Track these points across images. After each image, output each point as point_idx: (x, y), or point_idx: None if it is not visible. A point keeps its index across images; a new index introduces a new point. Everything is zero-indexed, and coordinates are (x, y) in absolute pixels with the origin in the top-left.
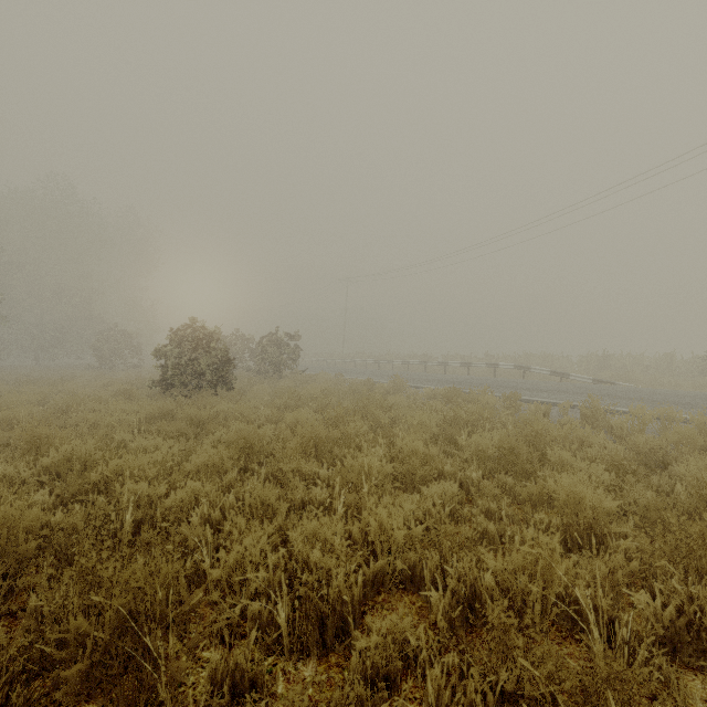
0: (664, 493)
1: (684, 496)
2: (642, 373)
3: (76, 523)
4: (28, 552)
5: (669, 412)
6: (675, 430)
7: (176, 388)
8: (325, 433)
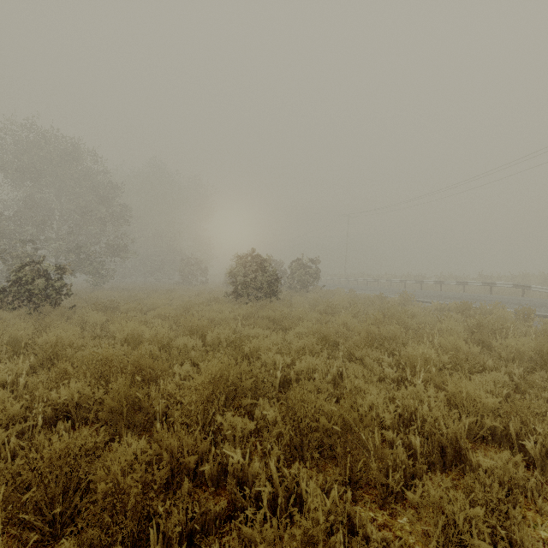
0: None
1: None
2: None
3: (256, 373)
4: (247, 385)
5: None
6: None
7: (243, 297)
8: (376, 332)
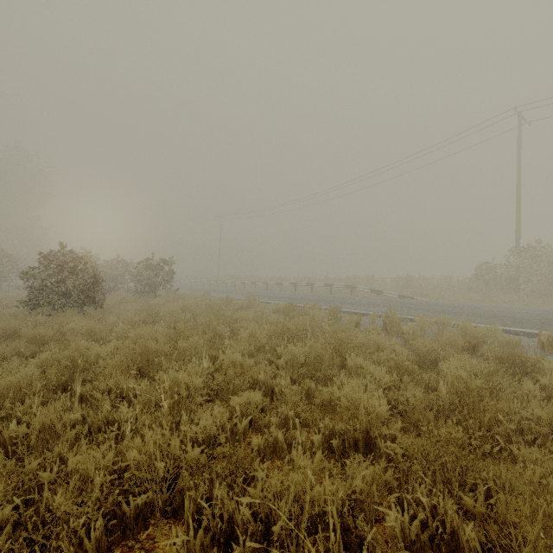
0: (432, 388)
1: (445, 392)
2: (432, 290)
3: None
4: None
5: (443, 320)
6: (444, 334)
7: (42, 307)
8: (156, 348)
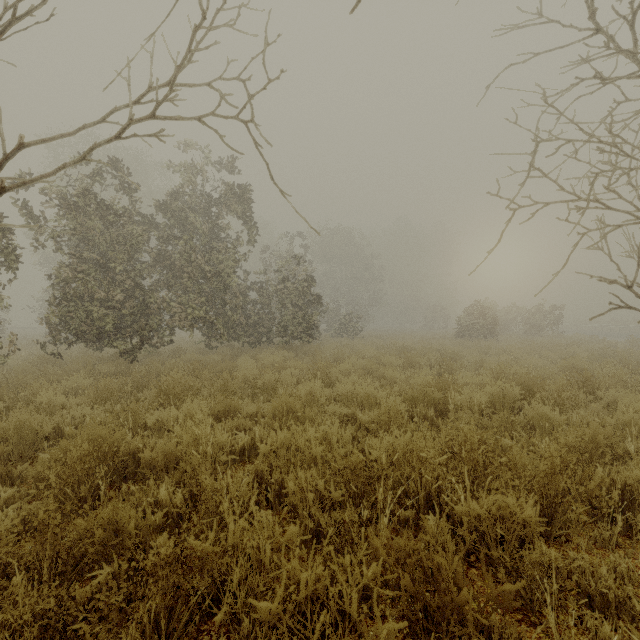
0: None
1: None
2: None
3: (441, 353)
4: (435, 353)
5: None
6: None
7: (465, 337)
8: (516, 349)
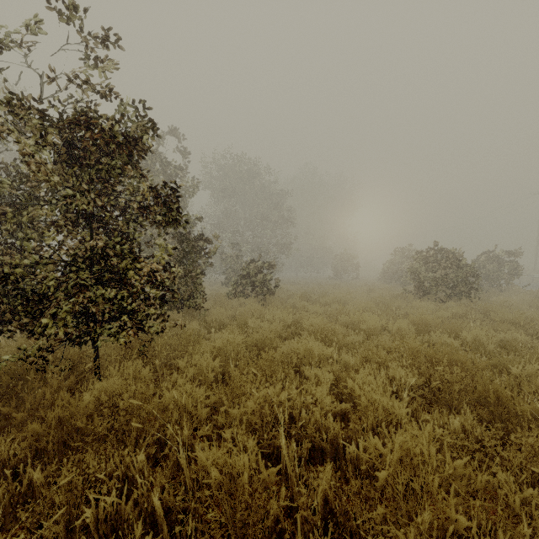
0: None
1: None
2: None
3: None
4: None
5: None
6: None
7: (430, 295)
8: None
